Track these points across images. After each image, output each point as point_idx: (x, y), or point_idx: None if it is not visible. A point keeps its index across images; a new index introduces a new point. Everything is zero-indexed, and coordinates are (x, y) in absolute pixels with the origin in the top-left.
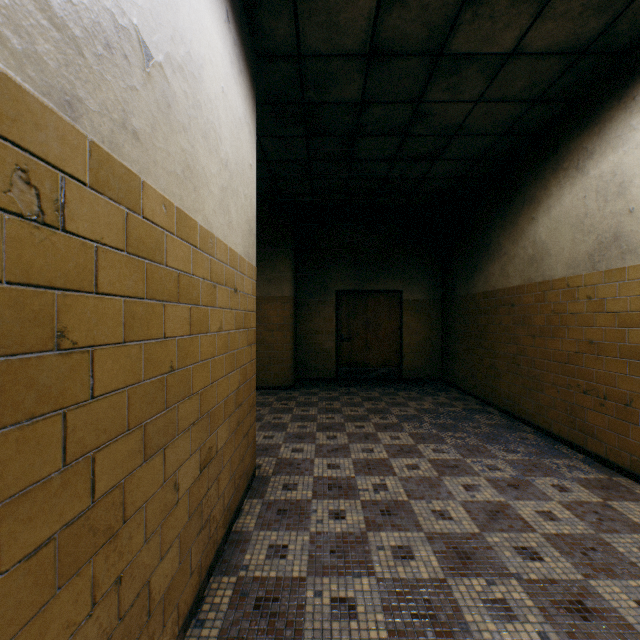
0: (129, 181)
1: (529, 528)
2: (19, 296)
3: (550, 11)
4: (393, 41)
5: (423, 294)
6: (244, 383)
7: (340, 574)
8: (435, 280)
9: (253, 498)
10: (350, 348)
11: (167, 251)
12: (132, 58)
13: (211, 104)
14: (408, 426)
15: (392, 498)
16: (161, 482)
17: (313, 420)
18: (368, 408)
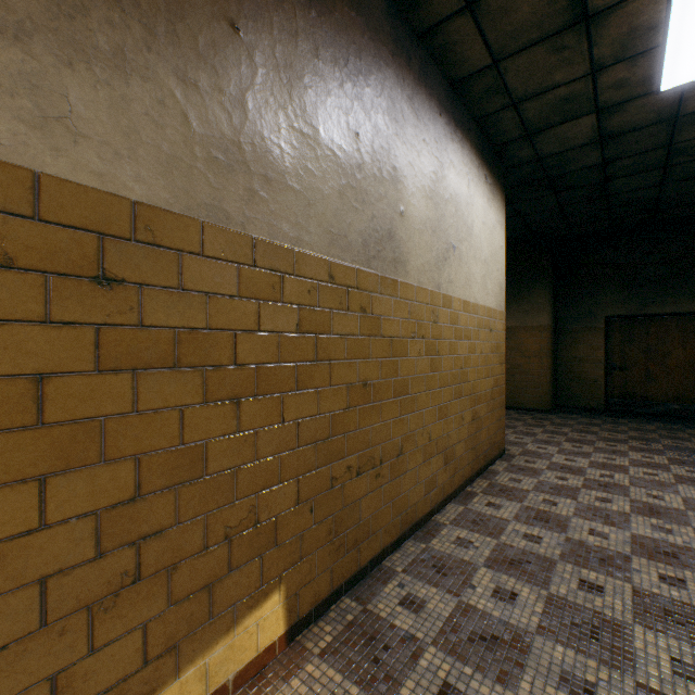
0: (449, 300)
1: None
2: (432, 342)
3: None
4: (620, 128)
5: None
6: (496, 387)
7: (552, 494)
8: None
9: (502, 461)
10: (623, 378)
11: (459, 320)
12: (450, 256)
13: (476, 238)
14: (671, 453)
15: (613, 482)
16: (458, 412)
17: (563, 435)
18: (631, 435)
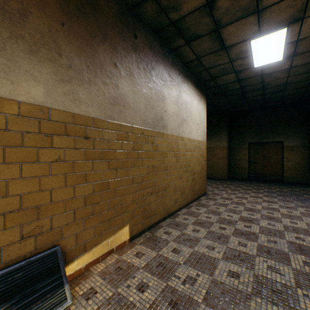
0: (183, 138)
1: (278, 211)
2: (176, 153)
3: (295, 59)
4: (244, 77)
5: (296, 142)
6: (202, 169)
7: (219, 206)
8: (303, 135)
9: (204, 196)
10: (255, 167)
11: (187, 145)
12: (183, 123)
13: (194, 115)
14: (265, 193)
15: (241, 202)
16: (186, 177)
17: (229, 188)
18: (254, 188)
